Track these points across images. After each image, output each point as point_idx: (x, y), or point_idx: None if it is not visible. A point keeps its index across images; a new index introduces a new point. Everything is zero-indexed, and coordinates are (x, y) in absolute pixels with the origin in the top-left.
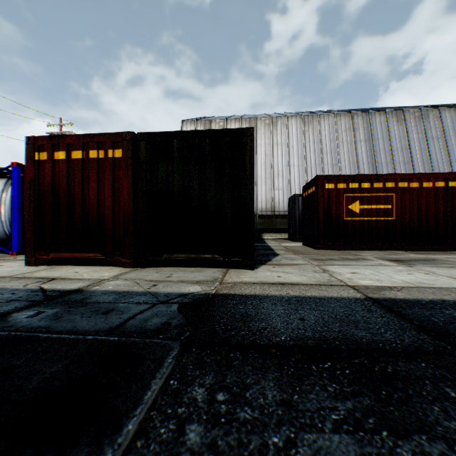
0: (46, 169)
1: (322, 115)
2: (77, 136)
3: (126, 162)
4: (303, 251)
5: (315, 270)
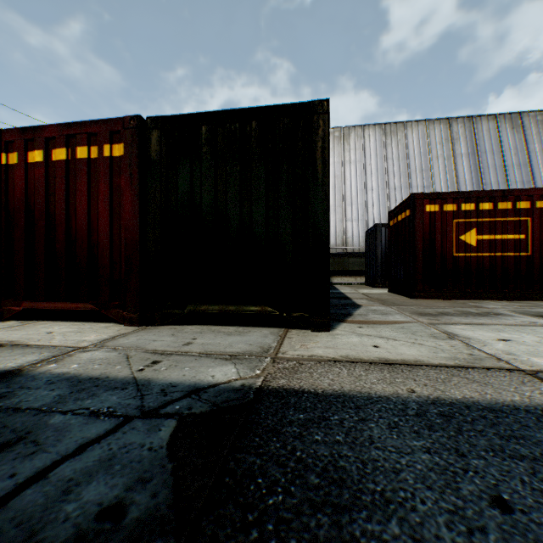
0: (17, 177)
1: (409, 123)
2: (59, 126)
3: (130, 163)
4: (394, 301)
5: (433, 333)
